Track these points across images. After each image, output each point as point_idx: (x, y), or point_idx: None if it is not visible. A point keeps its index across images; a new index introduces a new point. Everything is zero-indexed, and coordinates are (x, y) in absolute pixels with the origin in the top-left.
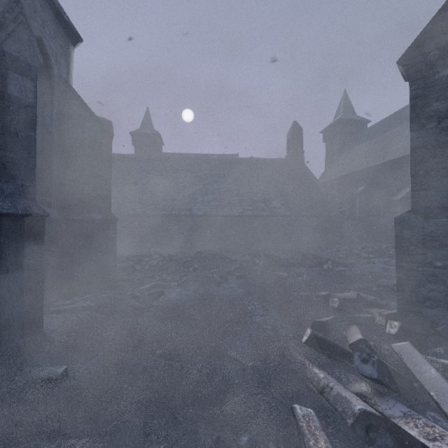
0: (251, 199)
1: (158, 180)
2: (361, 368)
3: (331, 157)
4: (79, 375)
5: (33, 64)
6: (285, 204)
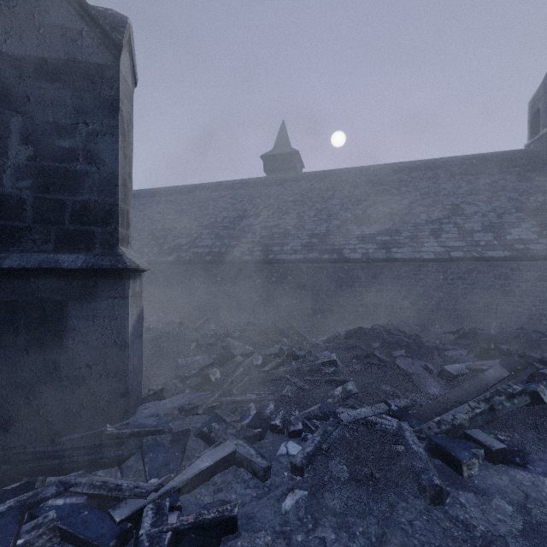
0: (460, 226)
1: (289, 209)
2: None
3: None
4: None
5: None
6: (546, 233)
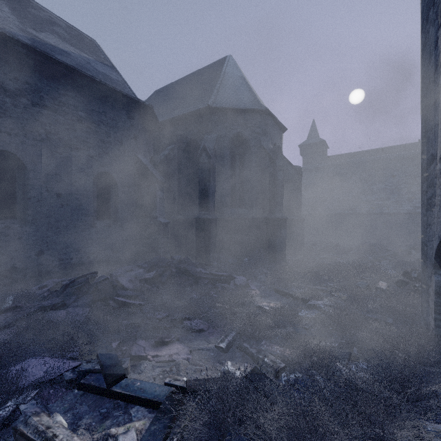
0: None
1: (324, 186)
2: (413, 275)
3: None
4: (305, 268)
5: (282, 165)
6: None
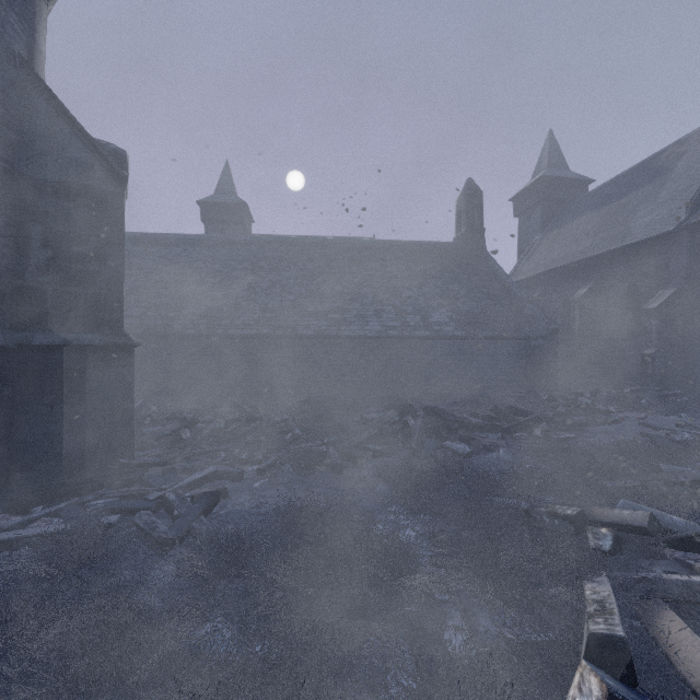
0: (397, 308)
1: (239, 278)
2: None
3: (528, 240)
4: None
5: None
6: (455, 318)
